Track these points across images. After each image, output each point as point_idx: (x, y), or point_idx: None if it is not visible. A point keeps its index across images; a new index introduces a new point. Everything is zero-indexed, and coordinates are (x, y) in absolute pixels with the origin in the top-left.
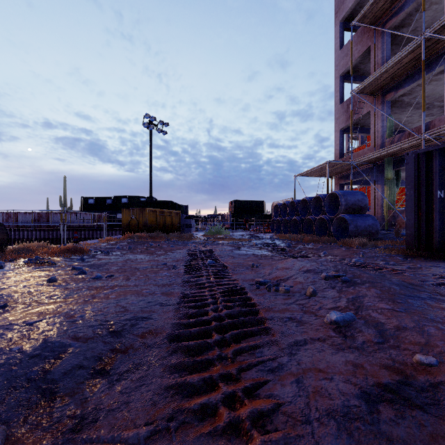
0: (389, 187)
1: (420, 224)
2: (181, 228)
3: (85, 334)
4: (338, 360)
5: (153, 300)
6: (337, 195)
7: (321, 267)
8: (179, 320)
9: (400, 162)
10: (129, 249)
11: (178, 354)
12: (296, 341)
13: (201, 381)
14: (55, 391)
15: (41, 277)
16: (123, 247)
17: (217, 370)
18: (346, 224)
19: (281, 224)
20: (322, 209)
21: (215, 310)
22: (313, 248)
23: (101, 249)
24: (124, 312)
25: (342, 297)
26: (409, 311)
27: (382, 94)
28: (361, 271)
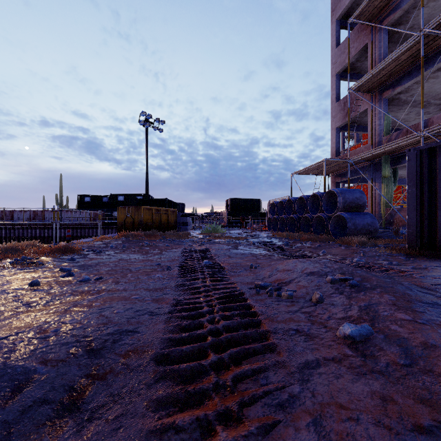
0: (386, 185)
1: (422, 222)
2: (178, 226)
3: (56, 355)
4: (362, 390)
5: (142, 308)
6: (335, 193)
7: (325, 269)
8: (169, 333)
9: (398, 160)
10: (123, 249)
11: (166, 381)
12: (307, 362)
13: (193, 423)
14: (5, 440)
15: (25, 279)
16: (117, 246)
17: (214, 406)
18: (344, 222)
19: (278, 223)
20: (320, 207)
21: (212, 321)
22: (312, 247)
23: (94, 249)
24: (107, 324)
25: (353, 305)
26: (434, 323)
27: (379, 91)
28: (369, 273)
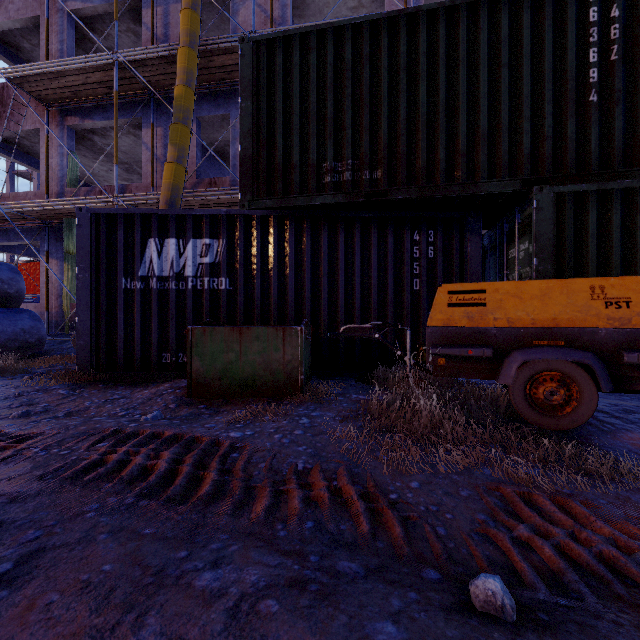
0: (71, 266)
1: (100, 328)
2: None
3: None
4: None
5: None
6: None
7: None
8: None
9: None
10: None
11: None
12: None
13: None
14: None
15: None
16: None
17: None
18: None
19: None
20: None
21: None
22: None
23: None
24: None
25: None
26: None
27: (60, 111)
28: None
